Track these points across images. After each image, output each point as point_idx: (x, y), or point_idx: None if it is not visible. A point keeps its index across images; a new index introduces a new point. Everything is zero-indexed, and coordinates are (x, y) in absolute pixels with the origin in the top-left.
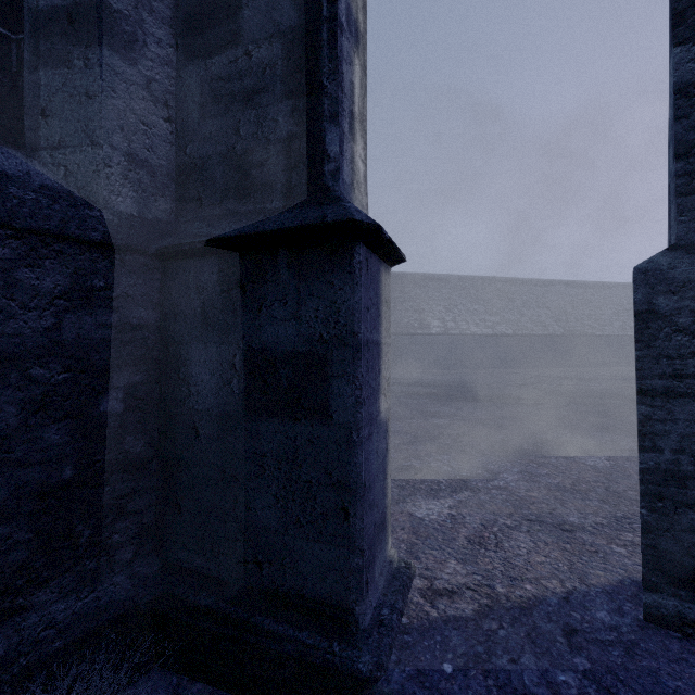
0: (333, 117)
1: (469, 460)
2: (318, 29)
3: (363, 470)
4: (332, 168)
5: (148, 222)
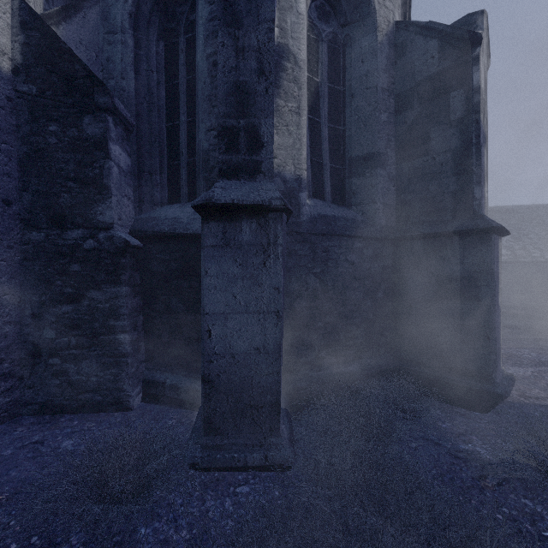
0: (478, 183)
1: (546, 354)
2: (470, 148)
3: (495, 322)
4: (477, 203)
5: (388, 227)
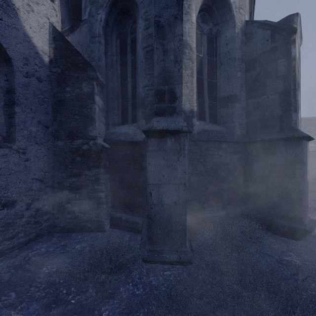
0: (294, 111)
1: None
2: (290, 91)
3: (305, 190)
4: (294, 122)
5: (241, 135)
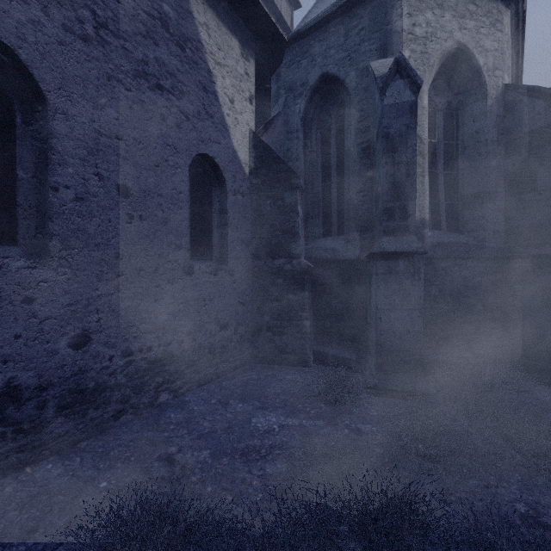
0: None
1: None
2: None
3: None
4: None
5: (497, 248)
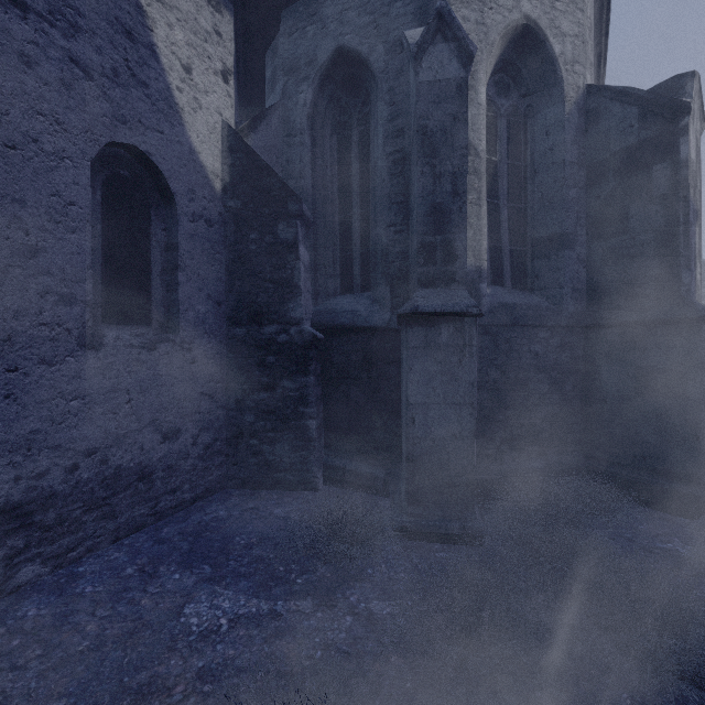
0: (686, 266)
1: None
2: (677, 228)
3: None
4: (686, 289)
5: (578, 313)
